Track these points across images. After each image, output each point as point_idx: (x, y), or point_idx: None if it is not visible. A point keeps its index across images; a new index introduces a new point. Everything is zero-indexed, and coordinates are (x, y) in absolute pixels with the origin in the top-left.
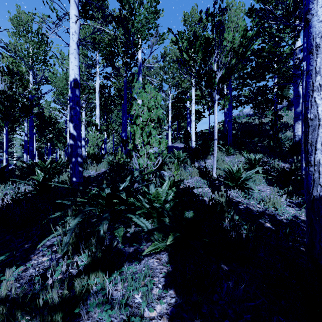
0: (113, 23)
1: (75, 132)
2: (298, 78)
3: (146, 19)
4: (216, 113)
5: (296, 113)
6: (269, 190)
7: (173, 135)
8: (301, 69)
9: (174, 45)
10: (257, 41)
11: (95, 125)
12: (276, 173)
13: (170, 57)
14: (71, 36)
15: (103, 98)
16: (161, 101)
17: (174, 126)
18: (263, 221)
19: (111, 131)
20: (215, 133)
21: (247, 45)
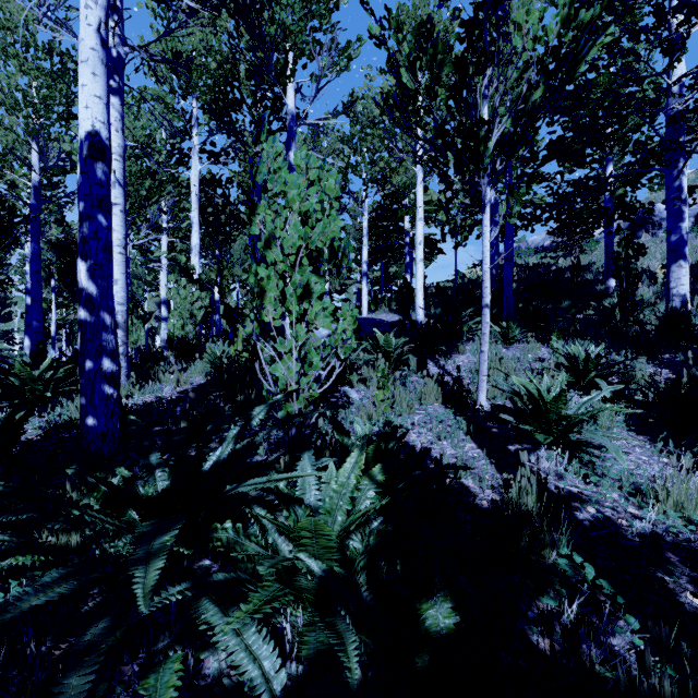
0: (229, 26)
1: (95, 285)
2: (678, 154)
3: (305, 7)
4: (486, 238)
5: (673, 242)
6: (642, 448)
7: (372, 292)
8: (693, 130)
9: (377, 45)
10: (610, 31)
11: (187, 269)
12: (647, 395)
13: (366, 114)
14: (81, 13)
15: (210, 207)
16: (338, 194)
17: (374, 273)
18: (672, 580)
19: (230, 283)
20: (485, 290)
21: (575, 48)
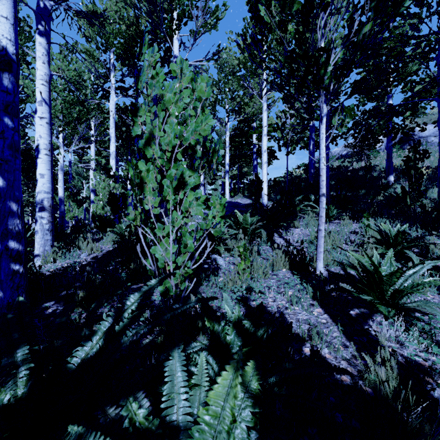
0: None
1: (1, 177)
2: None
3: None
4: (323, 143)
5: None
6: None
7: (231, 184)
8: None
9: None
10: None
11: (105, 168)
12: None
13: (228, 66)
14: None
15: (124, 127)
16: (209, 95)
17: (233, 172)
18: None
19: None
20: (322, 182)
21: None
